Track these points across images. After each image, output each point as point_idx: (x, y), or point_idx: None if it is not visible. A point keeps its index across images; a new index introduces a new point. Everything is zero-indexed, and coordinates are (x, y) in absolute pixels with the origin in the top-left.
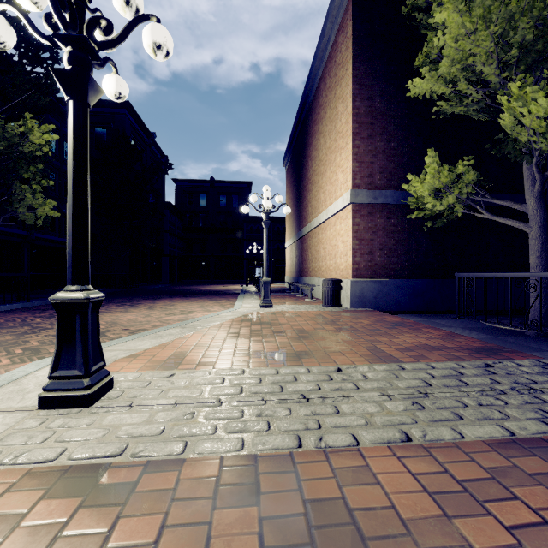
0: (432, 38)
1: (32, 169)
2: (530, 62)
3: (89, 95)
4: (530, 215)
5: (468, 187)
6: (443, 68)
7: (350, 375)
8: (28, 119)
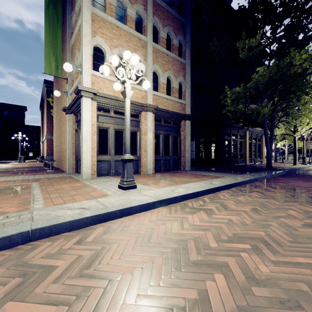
0: None
1: None
2: None
3: None
4: None
5: None
6: None
7: (23, 165)
8: None
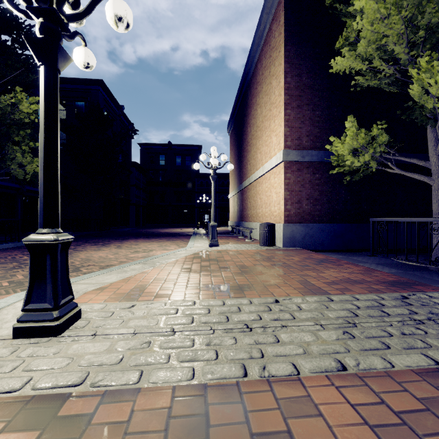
0: (351, 24)
1: (22, 133)
2: (434, 42)
3: (59, 61)
4: (433, 170)
5: (381, 146)
6: (360, 48)
7: (286, 306)
8: (18, 92)
